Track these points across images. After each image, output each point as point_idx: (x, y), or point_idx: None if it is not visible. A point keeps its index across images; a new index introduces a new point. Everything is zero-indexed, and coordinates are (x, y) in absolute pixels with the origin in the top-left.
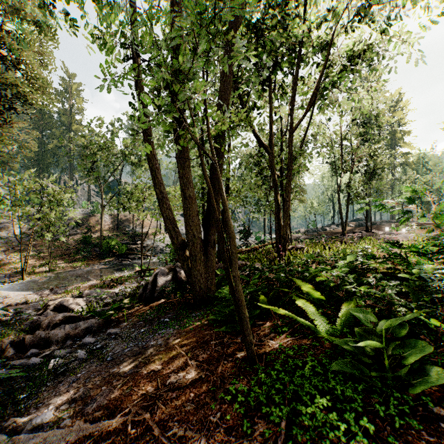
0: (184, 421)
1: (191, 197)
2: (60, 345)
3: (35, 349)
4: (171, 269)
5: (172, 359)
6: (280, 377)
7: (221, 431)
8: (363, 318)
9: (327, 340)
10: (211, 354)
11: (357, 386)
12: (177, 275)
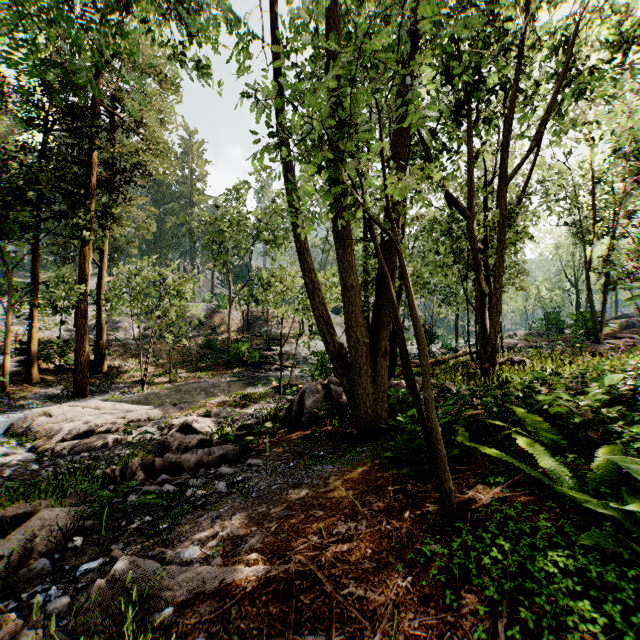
0: (362, 580)
1: (354, 287)
2: (192, 474)
3: (165, 475)
4: (322, 386)
5: (336, 504)
6: (497, 543)
7: (414, 600)
8: (636, 471)
9: (570, 501)
10: (390, 504)
11: (625, 571)
12: (332, 394)
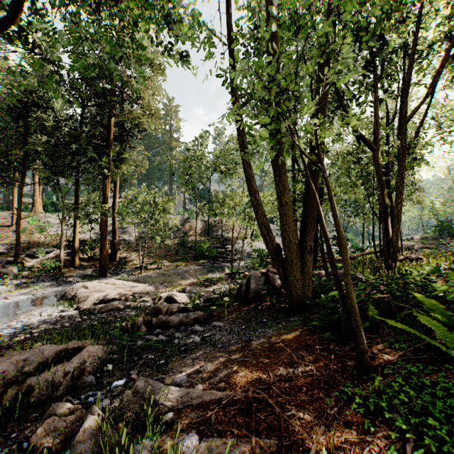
0: (300, 407)
1: (288, 203)
2: (176, 329)
3: (159, 329)
4: (262, 273)
5: (277, 355)
6: (404, 390)
7: (340, 424)
8: None
9: None
10: (317, 358)
11: None
12: (270, 279)
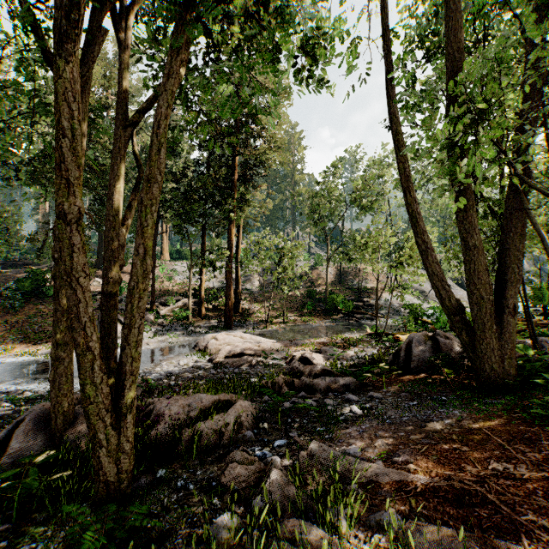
0: (540, 514)
1: (477, 246)
2: (323, 395)
3: (304, 392)
4: (427, 337)
5: (479, 445)
6: None
7: None
8: None
9: None
10: (548, 457)
11: None
12: (440, 345)
